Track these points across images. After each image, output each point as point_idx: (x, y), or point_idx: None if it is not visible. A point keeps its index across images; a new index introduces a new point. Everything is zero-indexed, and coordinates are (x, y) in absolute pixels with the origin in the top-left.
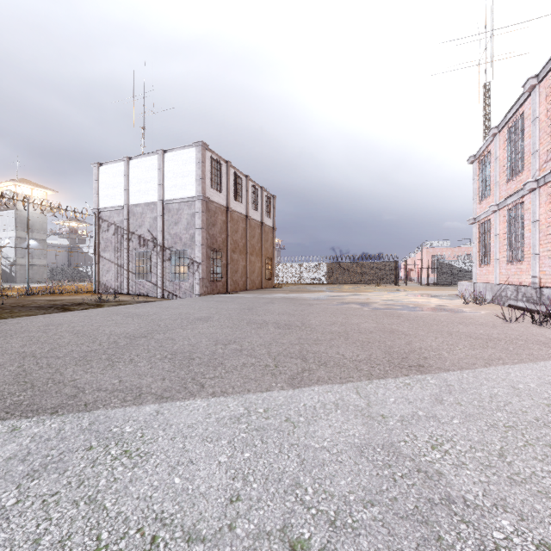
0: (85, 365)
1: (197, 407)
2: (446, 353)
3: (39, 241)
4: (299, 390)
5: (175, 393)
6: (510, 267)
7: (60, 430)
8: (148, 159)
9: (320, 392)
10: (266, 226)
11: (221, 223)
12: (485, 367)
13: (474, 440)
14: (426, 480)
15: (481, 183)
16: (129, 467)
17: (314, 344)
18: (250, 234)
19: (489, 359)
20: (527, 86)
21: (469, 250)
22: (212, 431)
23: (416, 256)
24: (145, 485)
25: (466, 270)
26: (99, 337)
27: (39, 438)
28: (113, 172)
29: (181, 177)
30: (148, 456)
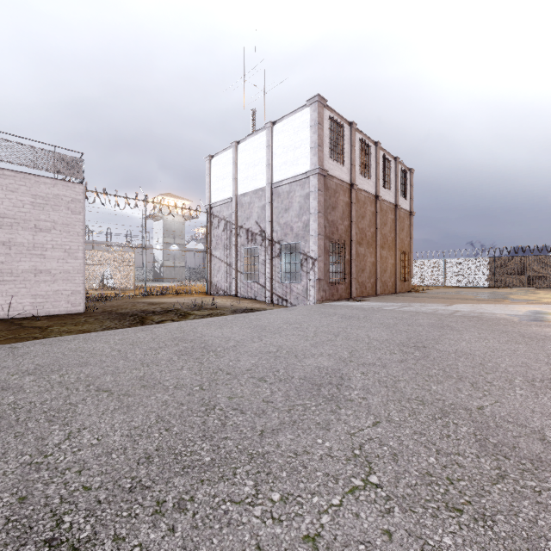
0: None
1: None
2: None
3: (179, 246)
4: None
5: None
6: None
7: None
8: (256, 138)
9: None
10: (401, 210)
11: (343, 205)
12: None
13: None
14: None
15: None
16: None
17: None
18: (381, 221)
19: None
20: None
21: None
22: None
23: None
24: None
25: None
26: None
27: None
28: (222, 162)
29: (292, 151)
30: None
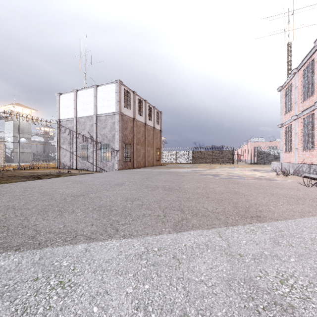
0: (44, 214)
1: (113, 246)
2: (273, 207)
3: (27, 139)
4: (180, 234)
5: (99, 235)
6: (305, 153)
7: (19, 264)
8: (88, 91)
9: (195, 235)
10: (156, 130)
11: (130, 127)
12: (301, 217)
13: (310, 276)
14: (283, 313)
15: (286, 103)
16: (61, 297)
17: (188, 201)
18: (147, 134)
19: (302, 212)
20: (316, 42)
21: (276, 143)
22: (122, 266)
23: (244, 147)
24: (71, 314)
25: (274, 155)
26: (55, 195)
27: (3, 270)
28: (68, 98)
29: (107, 101)
30: (76, 287)
